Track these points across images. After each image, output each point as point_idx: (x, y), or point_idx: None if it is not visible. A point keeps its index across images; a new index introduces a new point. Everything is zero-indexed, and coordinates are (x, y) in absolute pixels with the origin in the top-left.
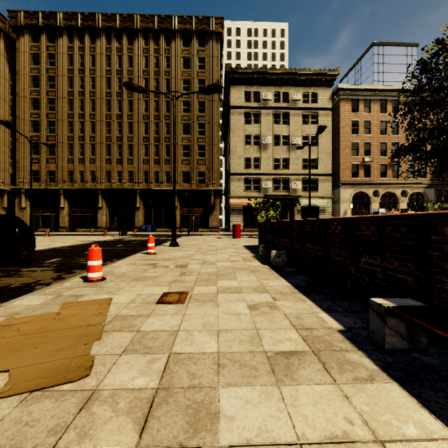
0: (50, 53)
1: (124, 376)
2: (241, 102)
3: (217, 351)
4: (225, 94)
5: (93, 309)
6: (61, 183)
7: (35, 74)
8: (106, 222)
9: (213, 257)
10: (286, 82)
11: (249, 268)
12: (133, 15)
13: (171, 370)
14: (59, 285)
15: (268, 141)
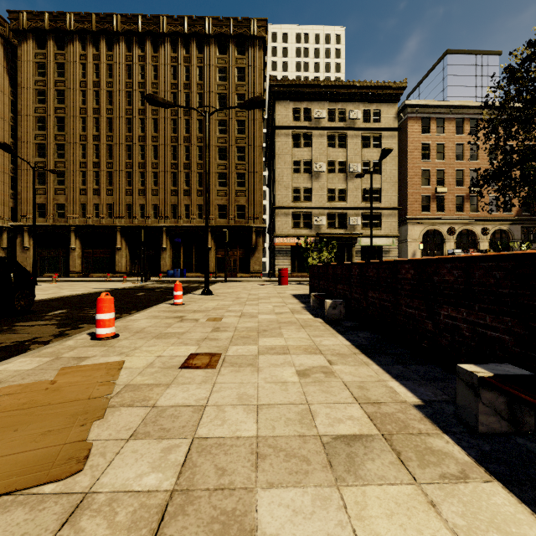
0: (58, 62)
1: (130, 471)
2: (289, 121)
3: (256, 434)
4: (269, 112)
5: (98, 376)
6: (71, 218)
7: (40, 87)
8: (126, 266)
9: (254, 308)
10: (343, 98)
11: (298, 322)
12: (158, 17)
13: (193, 463)
14: (60, 344)
15: (321, 168)
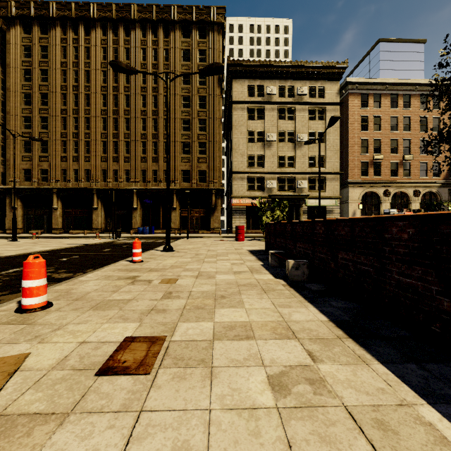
0: (42, 45)
1: None
2: (244, 97)
3: None
4: (227, 89)
5: None
6: (54, 182)
7: (26, 67)
8: (102, 224)
9: (211, 266)
10: (292, 76)
11: (259, 284)
12: (130, 5)
13: None
14: None
15: (272, 137)
